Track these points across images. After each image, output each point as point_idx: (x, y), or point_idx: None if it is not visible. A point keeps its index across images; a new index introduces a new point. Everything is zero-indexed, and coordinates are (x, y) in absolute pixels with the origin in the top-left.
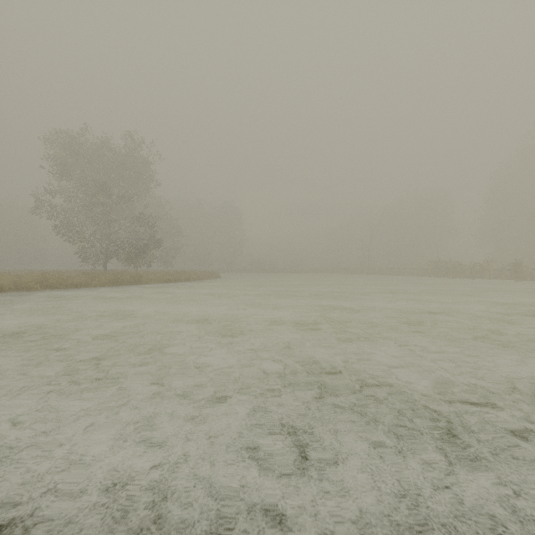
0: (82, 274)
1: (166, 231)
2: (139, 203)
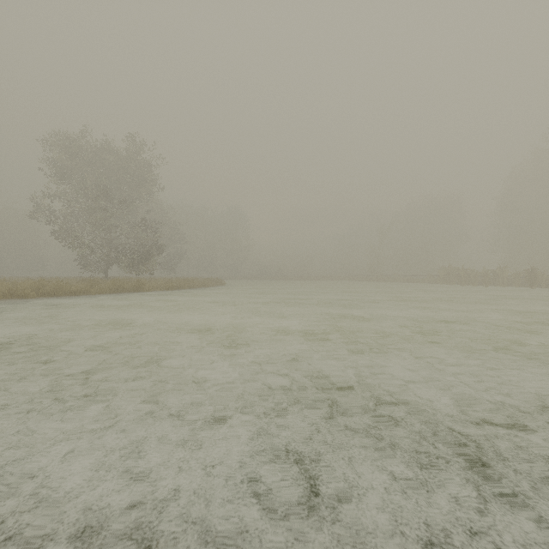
0: (81, 281)
1: (170, 237)
2: (141, 208)
